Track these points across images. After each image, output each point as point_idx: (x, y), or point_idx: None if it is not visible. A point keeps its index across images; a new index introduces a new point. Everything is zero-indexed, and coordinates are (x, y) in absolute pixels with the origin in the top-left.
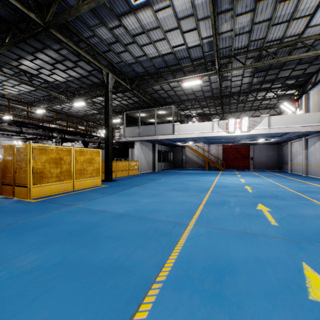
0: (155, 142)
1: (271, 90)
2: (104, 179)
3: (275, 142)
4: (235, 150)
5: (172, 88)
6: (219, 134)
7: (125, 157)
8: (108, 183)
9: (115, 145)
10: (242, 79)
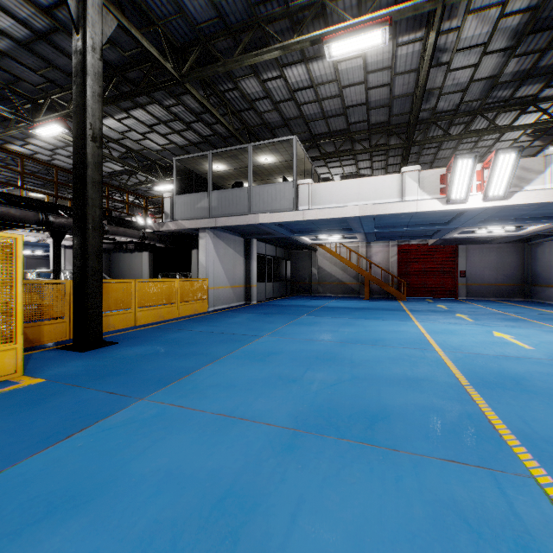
0: (251, 235)
1: (535, 105)
2: (72, 341)
3: (527, 235)
4: (426, 256)
5: (293, 93)
6: (420, 207)
7: (187, 271)
8: (68, 360)
9: (150, 240)
10: (479, 61)
